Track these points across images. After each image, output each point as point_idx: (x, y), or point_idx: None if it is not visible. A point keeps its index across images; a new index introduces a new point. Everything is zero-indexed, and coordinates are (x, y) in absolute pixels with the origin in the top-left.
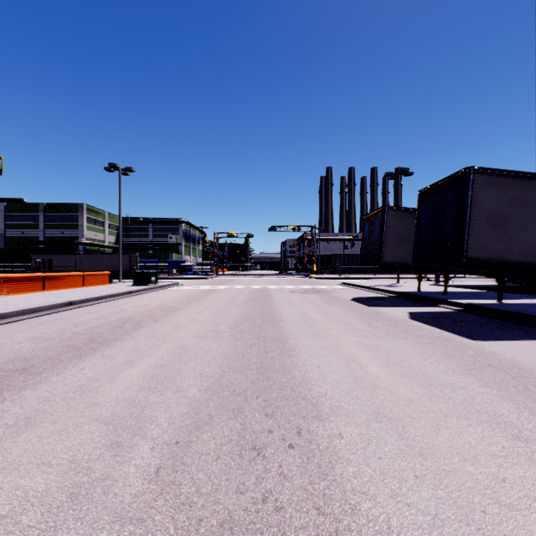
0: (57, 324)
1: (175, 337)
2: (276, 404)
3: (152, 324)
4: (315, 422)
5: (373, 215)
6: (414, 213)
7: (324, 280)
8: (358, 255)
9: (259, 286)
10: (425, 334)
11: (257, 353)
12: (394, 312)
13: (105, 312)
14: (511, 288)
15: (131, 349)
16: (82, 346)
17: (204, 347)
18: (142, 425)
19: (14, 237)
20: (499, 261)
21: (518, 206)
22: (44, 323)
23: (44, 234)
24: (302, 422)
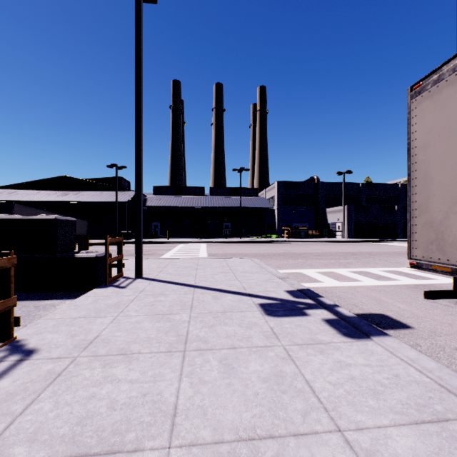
0: None
1: None
2: None
3: None
4: None
5: None
6: None
7: None
8: None
9: None
10: None
11: None
12: None
13: None
14: None
15: None
16: None
17: None
18: None
19: None
20: None
21: (25, 213)
22: None
23: None
24: None
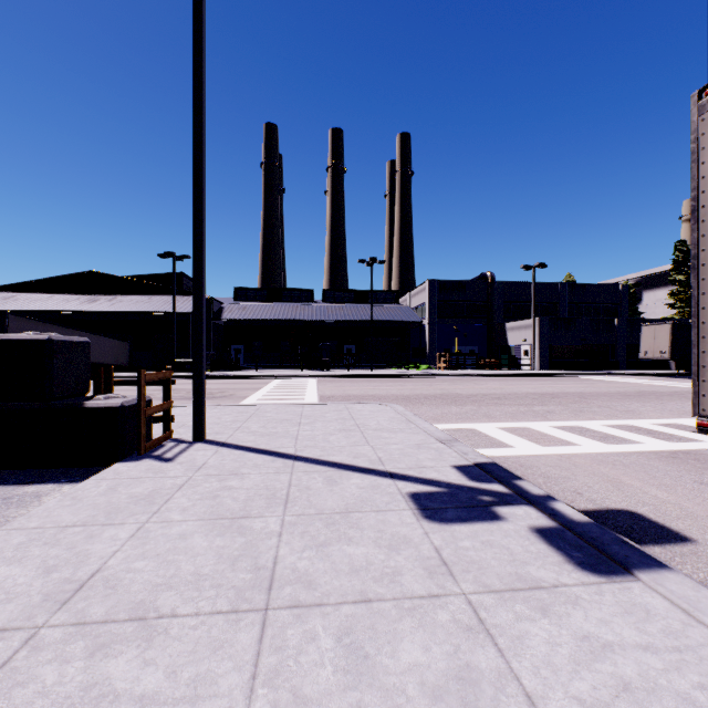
0: None
1: None
2: None
3: None
4: None
5: None
6: None
7: None
8: None
9: None
10: None
11: None
12: None
13: None
14: None
15: None
16: None
17: None
18: None
19: None
20: None
21: (27, 330)
22: None
23: None
24: None
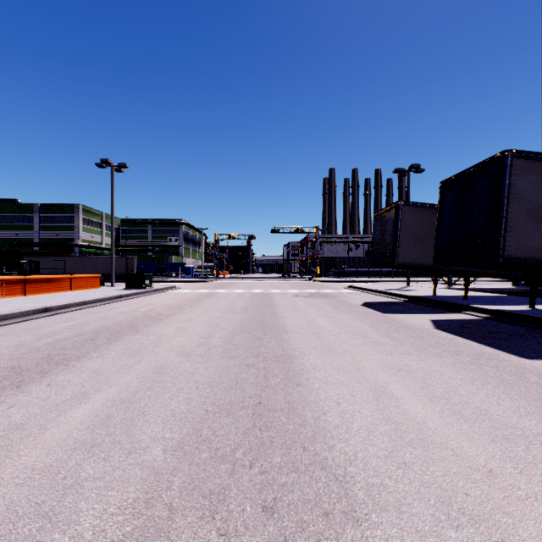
0: (18, 336)
1: (154, 354)
2: (280, 482)
3: (132, 336)
4: (347, 528)
5: (385, 212)
6: (432, 210)
7: (329, 284)
8: (363, 258)
9: (260, 290)
10: (462, 350)
11: (254, 378)
12: (414, 320)
13: (82, 320)
14: (528, 292)
15: (91, 373)
16: (31, 368)
17: (187, 370)
18: (48, 536)
19: (8, 239)
20: (541, 261)
21: None
22: (3, 335)
23: (39, 235)
24: (325, 528)
